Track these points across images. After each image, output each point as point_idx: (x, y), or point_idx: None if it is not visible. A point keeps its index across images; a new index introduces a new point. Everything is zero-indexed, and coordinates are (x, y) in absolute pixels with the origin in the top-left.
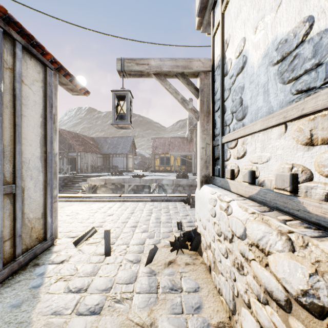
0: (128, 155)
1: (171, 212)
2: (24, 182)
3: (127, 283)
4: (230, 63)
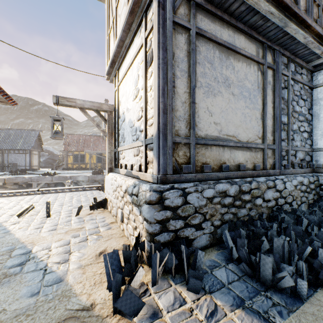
0: (32, 151)
1: (89, 196)
2: None
3: (67, 222)
4: (121, 114)
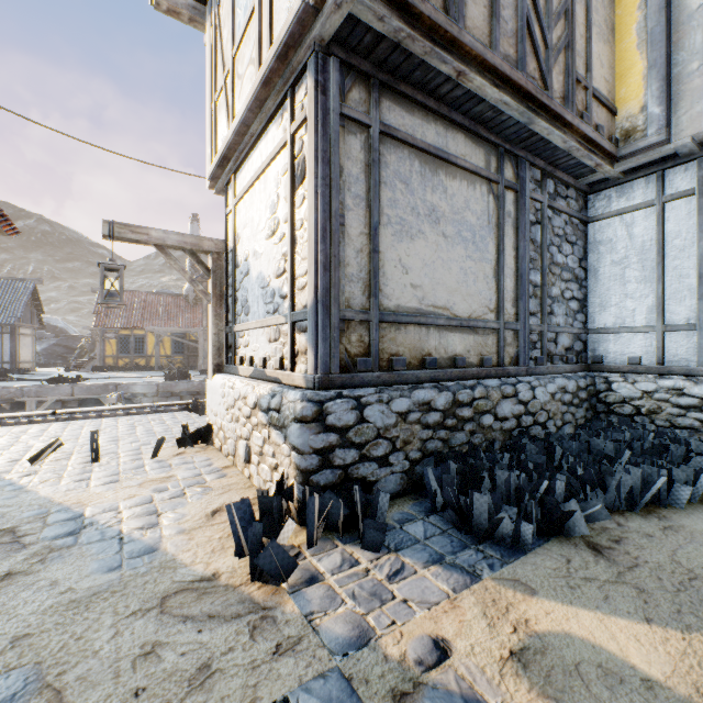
0: (18, 329)
1: (169, 423)
2: None
3: (136, 469)
4: (241, 260)
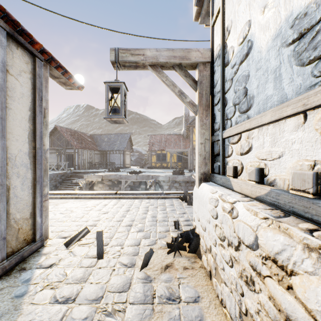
0: (125, 152)
1: (168, 210)
2: (9, 180)
3: (120, 291)
4: (232, 51)
